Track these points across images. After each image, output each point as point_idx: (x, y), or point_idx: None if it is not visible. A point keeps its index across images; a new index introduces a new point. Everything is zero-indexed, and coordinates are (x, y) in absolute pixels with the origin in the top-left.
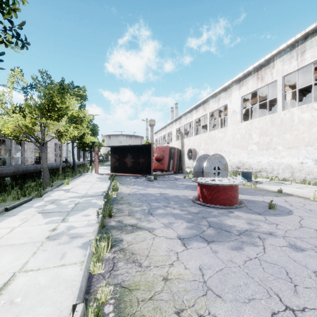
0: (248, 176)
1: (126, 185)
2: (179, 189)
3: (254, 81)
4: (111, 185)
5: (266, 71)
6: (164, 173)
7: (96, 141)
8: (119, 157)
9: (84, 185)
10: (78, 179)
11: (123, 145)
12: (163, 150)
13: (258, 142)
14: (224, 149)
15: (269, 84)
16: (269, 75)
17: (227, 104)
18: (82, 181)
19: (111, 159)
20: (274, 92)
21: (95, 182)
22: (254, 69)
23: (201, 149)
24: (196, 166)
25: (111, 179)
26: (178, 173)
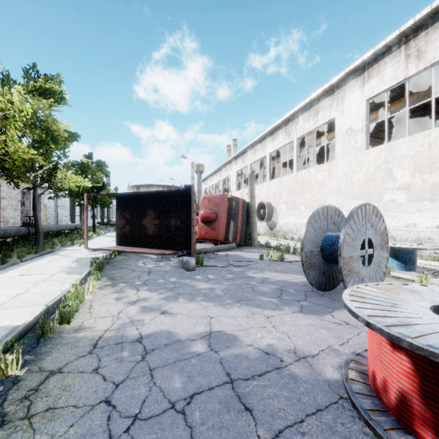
0: (409, 258)
1: (121, 287)
2: (265, 308)
3: (399, 63)
4: (62, 297)
5: (430, 37)
6: (218, 247)
7: (104, 191)
8: (131, 216)
9: (6, 288)
10: (28, 263)
11: (135, 192)
12: (216, 203)
13: (410, 186)
14: (328, 202)
15: (436, 63)
16: (438, 44)
17: (333, 119)
18: (23, 272)
19: (117, 220)
20: (429, 92)
21: (53, 275)
22: (400, 38)
23: (281, 203)
24: (308, 238)
25: (94, 265)
26: (244, 246)
